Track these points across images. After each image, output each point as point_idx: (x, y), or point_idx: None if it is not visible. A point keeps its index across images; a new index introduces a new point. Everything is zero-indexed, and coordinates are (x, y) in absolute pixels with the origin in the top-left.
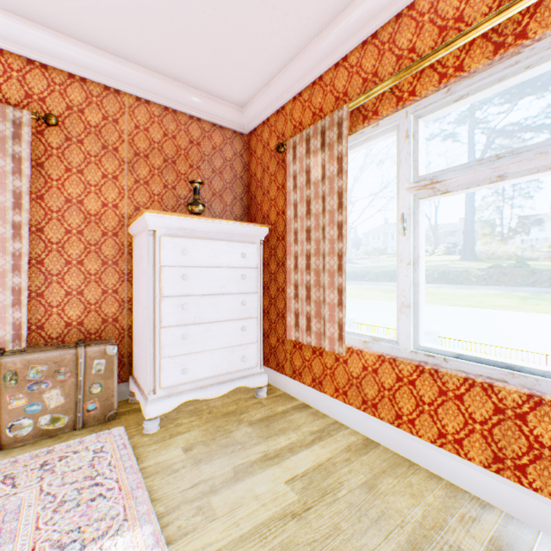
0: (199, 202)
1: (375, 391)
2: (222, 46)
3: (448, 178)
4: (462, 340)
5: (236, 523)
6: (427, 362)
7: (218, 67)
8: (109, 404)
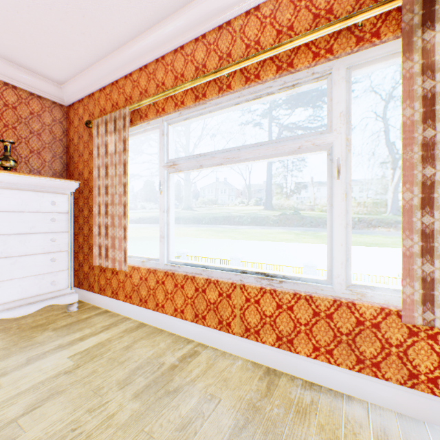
0: (10, 158)
1: (147, 292)
2: (31, 38)
3: (180, 163)
4: (255, 262)
5: (17, 387)
6: (172, 269)
7: (30, 51)
8: None
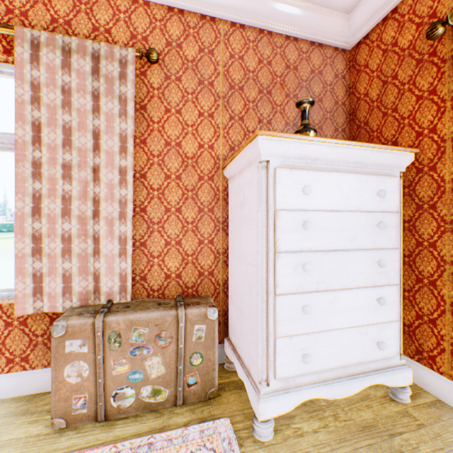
0: (310, 128)
1: None
2: None
3: None
4: None
5: None
6: None
7: None
8: (209, 379)
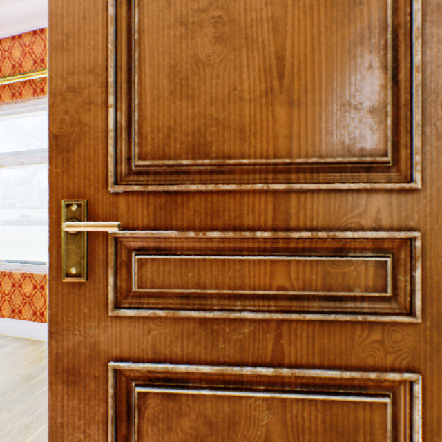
0: None
1: None
2: None
3: (2, 158)
4: None
5: None
6: None
7: None
8: None
